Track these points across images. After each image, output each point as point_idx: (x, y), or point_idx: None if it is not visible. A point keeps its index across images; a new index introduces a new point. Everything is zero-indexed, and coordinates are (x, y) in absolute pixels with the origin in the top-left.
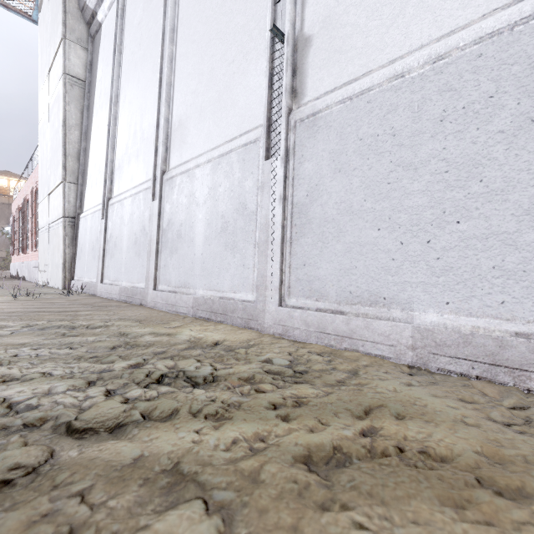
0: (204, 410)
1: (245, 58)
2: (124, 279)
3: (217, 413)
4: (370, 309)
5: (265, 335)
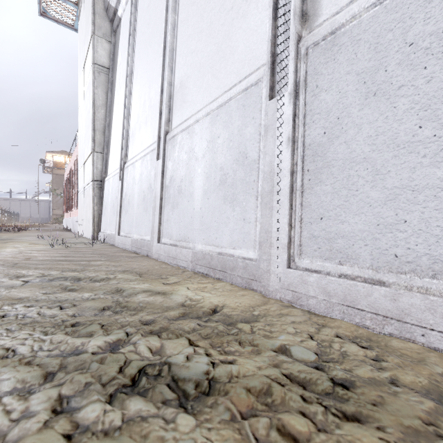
0: None
1: None
2: (135, 232)
3: None
4: (432, 281)
5: (271, 301)
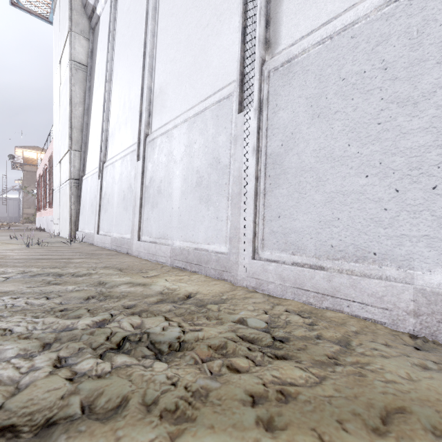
0: (160, 401)
1: (219, 20)
2: (115, 231)
3: (177, 408)
4: (356, 265)
5: (238, 288)
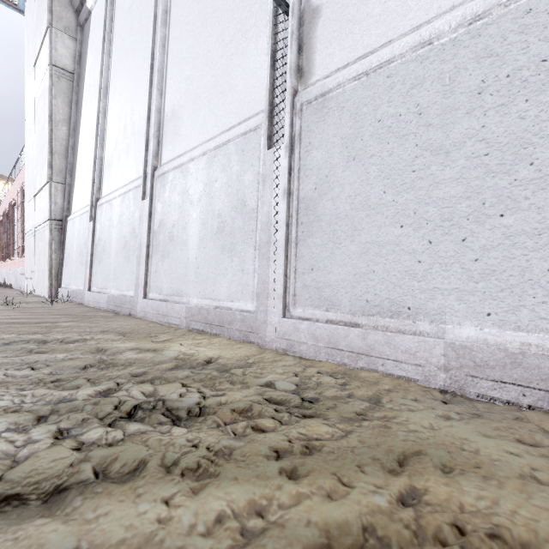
0: (181, 462)
1: (245, 37)
2: (113, 287)
3: (199, 467)
4: (391, 321)
5: (267, 351)
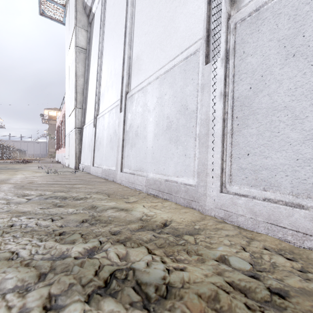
0: None
1: None
2: (104, 164)
3: None
4: None
5: (207, 217)
